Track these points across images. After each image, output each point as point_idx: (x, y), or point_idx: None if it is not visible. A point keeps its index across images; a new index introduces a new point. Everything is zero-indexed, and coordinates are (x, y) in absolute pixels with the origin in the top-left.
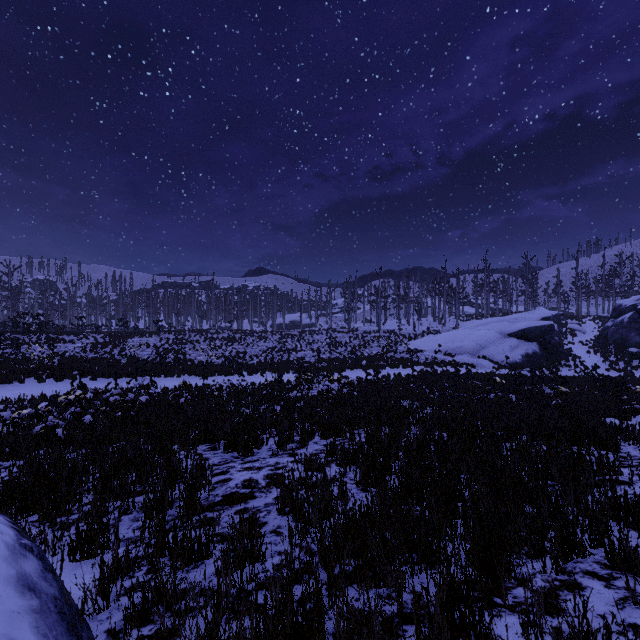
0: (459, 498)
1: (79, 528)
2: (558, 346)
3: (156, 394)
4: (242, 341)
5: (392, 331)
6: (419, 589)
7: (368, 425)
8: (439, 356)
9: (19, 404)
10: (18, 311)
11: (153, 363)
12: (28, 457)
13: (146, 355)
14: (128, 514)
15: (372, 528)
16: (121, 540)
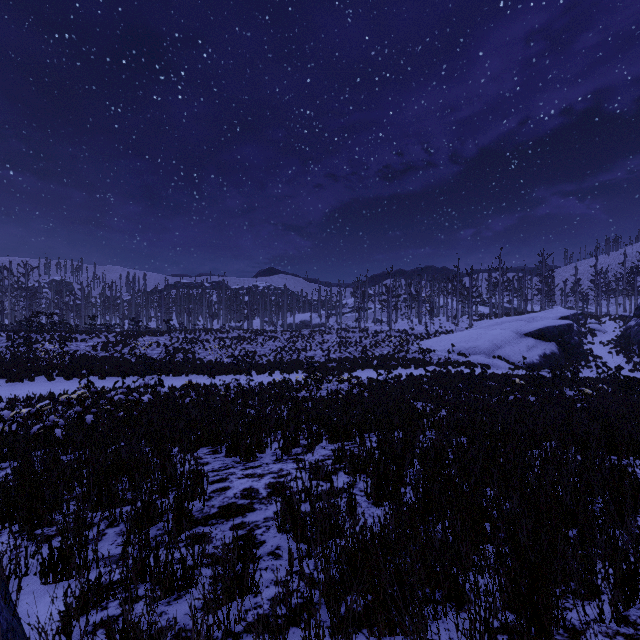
0: (487, 519)
1: (52, 546)
2: (578, 346)
3: (163, 393)
4: (252, 340)
5: (403, 331)
6: (444, 638)
7: (380, 430)
8: (452, 356)
9: (27, 402)
10: (34, 311)
11: (162, 362)
12: (24, 458)
13: (156, 354)
14: (114, 526)
15: (386, 561)
16: (102, 558)
